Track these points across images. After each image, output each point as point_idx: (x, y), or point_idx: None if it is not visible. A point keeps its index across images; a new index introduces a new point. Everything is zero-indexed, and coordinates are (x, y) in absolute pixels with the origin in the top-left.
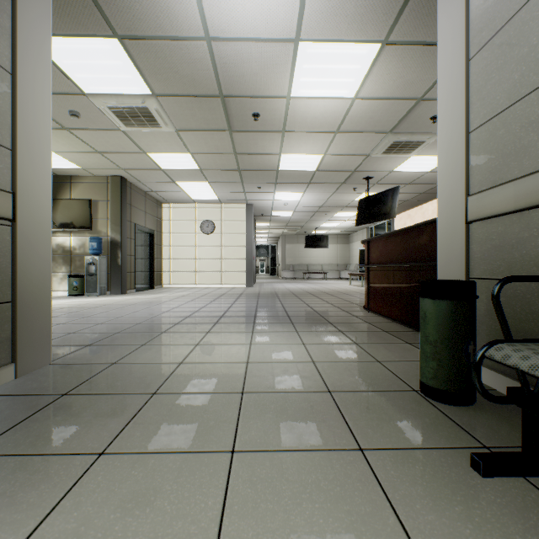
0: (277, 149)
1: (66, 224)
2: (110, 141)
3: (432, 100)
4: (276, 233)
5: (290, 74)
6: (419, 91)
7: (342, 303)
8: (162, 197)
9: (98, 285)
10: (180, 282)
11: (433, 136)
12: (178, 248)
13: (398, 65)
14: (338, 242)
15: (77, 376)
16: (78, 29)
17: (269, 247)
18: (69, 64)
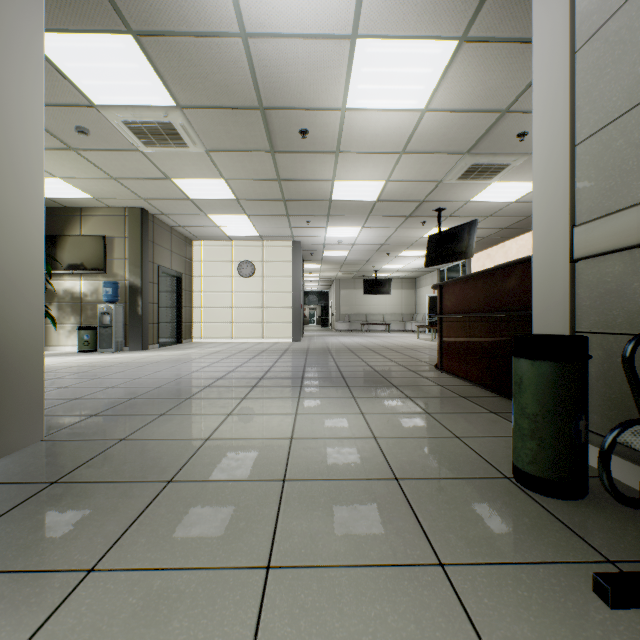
0: (330, 174)
1: (75, 265)
2: (127, 164)
3: (520, 113)
4: (329, 277)
5: (346, 80)
6: (504, 101)
7: (408, 361)
8: (191, 233)
9: (113, 340)
10: (213, 335)
11: (520, 157)
12: (211, 294)
13: (479, 68)
14: (402, 288)
15: (73, 456)
16: (83, 23)
17: (320, 293)
18: (73, 68)
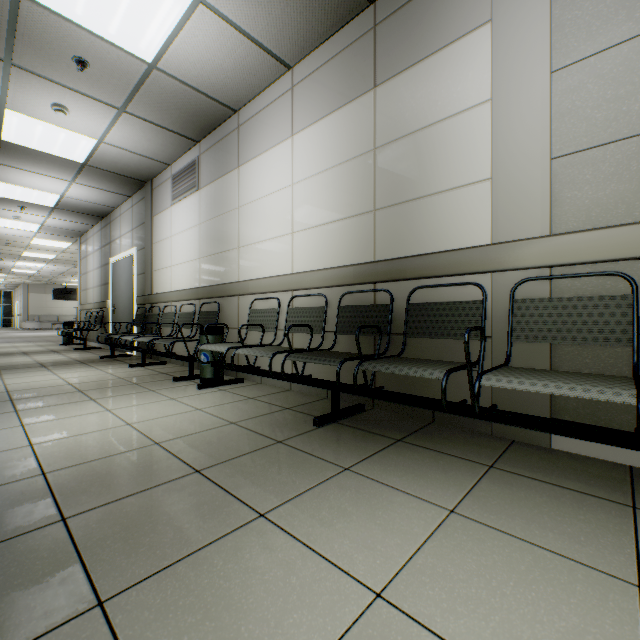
0: (22, 250)
1: None
2: None
3: None
4: (16, 282)
5: (31, 240)
6: None
7: None
8: None
9: None
10: None
11: None
12: None
13: None
14: None
15: None
16: None
17: (2, 292)
18: None
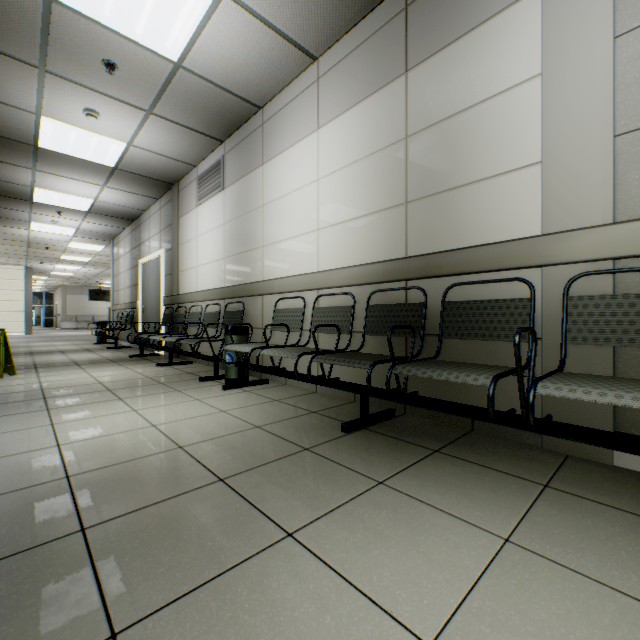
0: (60, 254)
1: None
2: None
3: None
4: (56, 284)
5: (68, 244)
6: None
7: None
8: None
9: None
10: None
11: None
12: None
13: None
14: None
15: None
16: None
17: (43, 294)
18: None
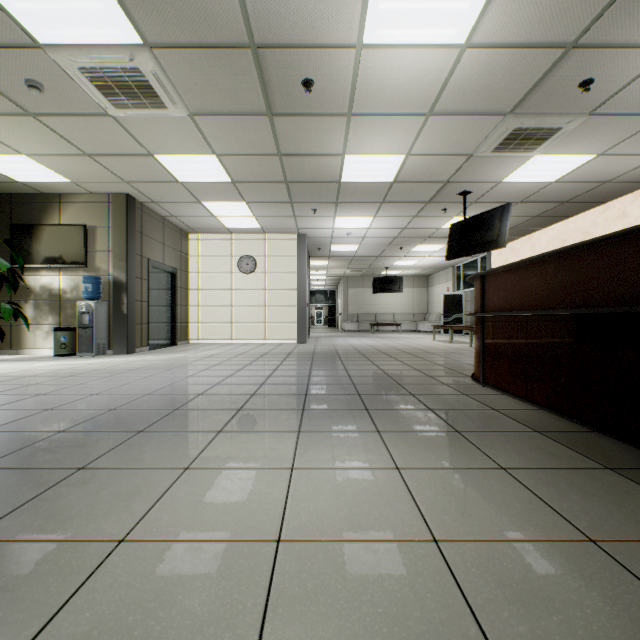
0: (339, 146)
1: (52, 258)
2: (99, 135)
3: (590, 47)
4: (336, 275)
5: None
6: (574, 27)
7: (435, 369)
8: (186, 225)
9: (93, 342)
10: (212, 336)
11: (575, 118)
12: (209, 291)
13: None
14: (414, 286)
15: None
16: None
17: (327, 292)
18: None
